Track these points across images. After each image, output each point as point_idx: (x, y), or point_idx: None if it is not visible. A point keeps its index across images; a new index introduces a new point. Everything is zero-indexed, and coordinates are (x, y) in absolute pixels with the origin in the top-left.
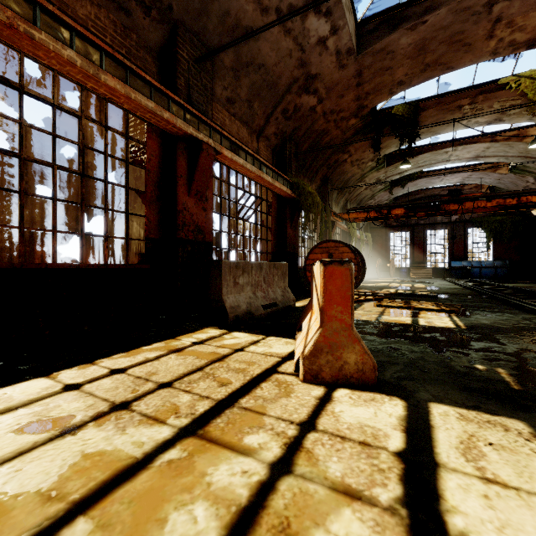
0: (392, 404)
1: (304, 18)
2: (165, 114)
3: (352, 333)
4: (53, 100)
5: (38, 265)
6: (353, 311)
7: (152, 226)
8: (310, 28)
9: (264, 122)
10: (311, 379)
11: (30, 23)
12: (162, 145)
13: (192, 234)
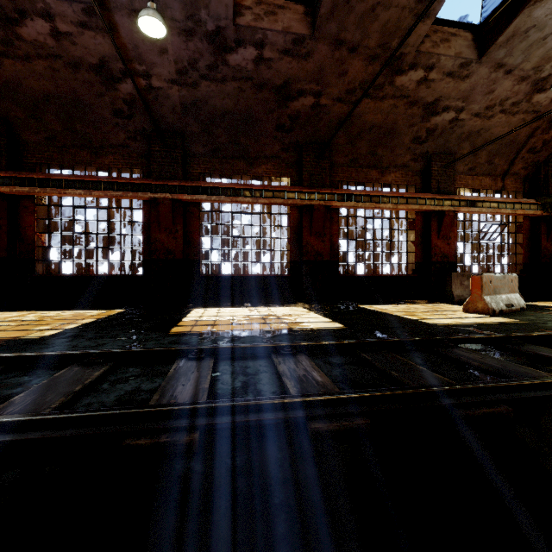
0: (484, 316)
1: (529, 100)
2: (423, 207)
3: (481, 298)
4: (381, 217)
5: (378, 275)
6: (482, 291)
7: (418, 256)
8: (538, 100)
9: (507, 166)
10: (465, 311)
11: (379, 202)
12: (423, 216)
13: (440, 259)
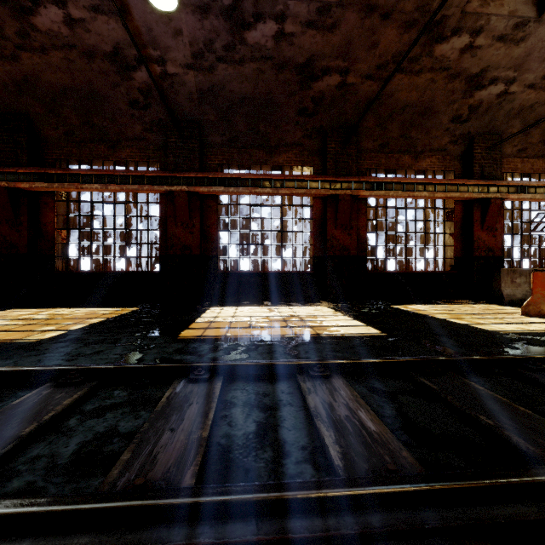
0: None
1: None
2: (465, 195)
3: None
4: (415, 207)
5: (411, 272)
6: None
7: (458, 250)
8: None
9: None
10: (525, 315)
11: (413, 190)
12: (463, 205)
13: (484, 253)
